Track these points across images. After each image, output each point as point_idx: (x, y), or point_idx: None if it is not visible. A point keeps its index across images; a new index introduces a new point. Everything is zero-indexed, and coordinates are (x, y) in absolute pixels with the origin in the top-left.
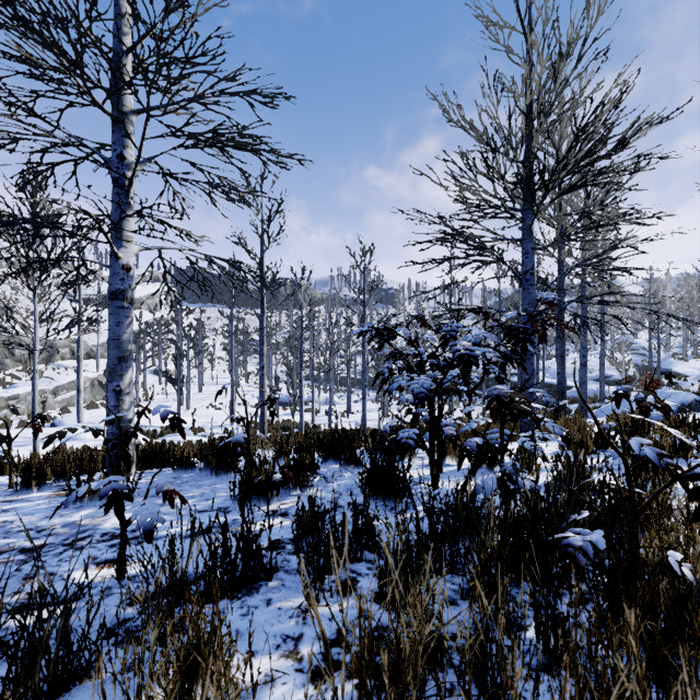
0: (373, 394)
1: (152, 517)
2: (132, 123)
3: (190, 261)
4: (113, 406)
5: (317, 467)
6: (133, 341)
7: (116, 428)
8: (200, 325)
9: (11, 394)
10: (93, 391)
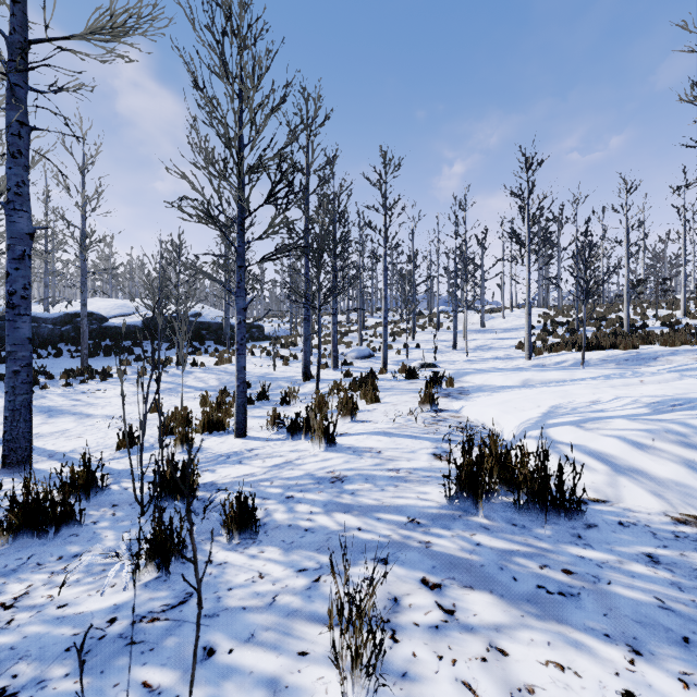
0: None
1: None
2: None
3: None
4: None
5: None
6: None
7: None
8: None
9: None
10: None
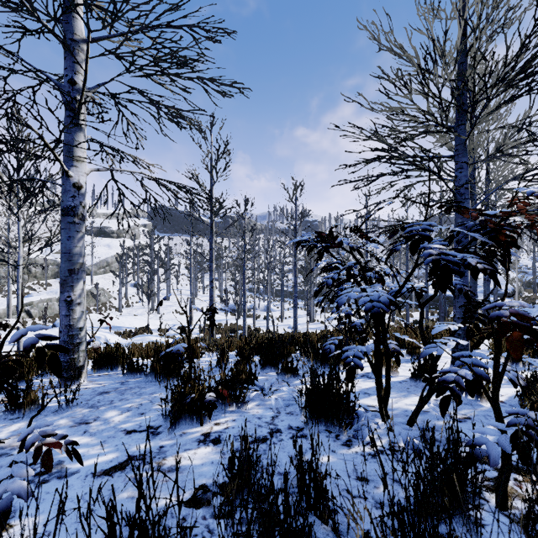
0: (301, 303)
1: (12, 487)
2: (83, 51)
3: (141, 184)
4: (64, 315)
5: (255, 378)
6: (117, 262)
7: (67, 336)
8: (168, 249)
9: (27, 301)
10: (88, 299)
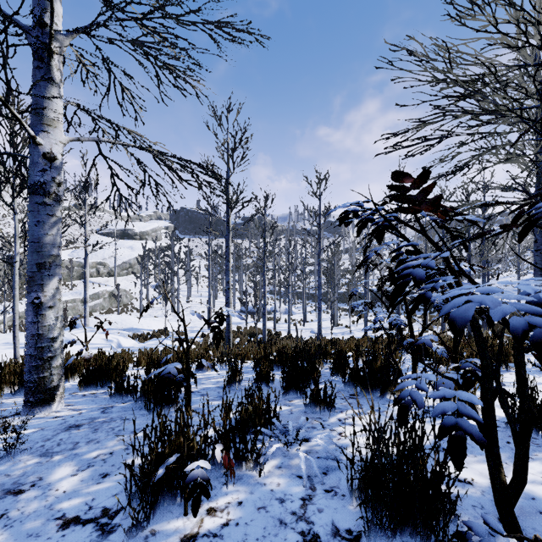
0: (324, 306)
1: None
2: None
3: (137, 162)
4: (31, 322)
5: (275, 415)
6: (139, 263)
7: (34, 348)
8: (188, 250)
9: None
10: (110, 300)
